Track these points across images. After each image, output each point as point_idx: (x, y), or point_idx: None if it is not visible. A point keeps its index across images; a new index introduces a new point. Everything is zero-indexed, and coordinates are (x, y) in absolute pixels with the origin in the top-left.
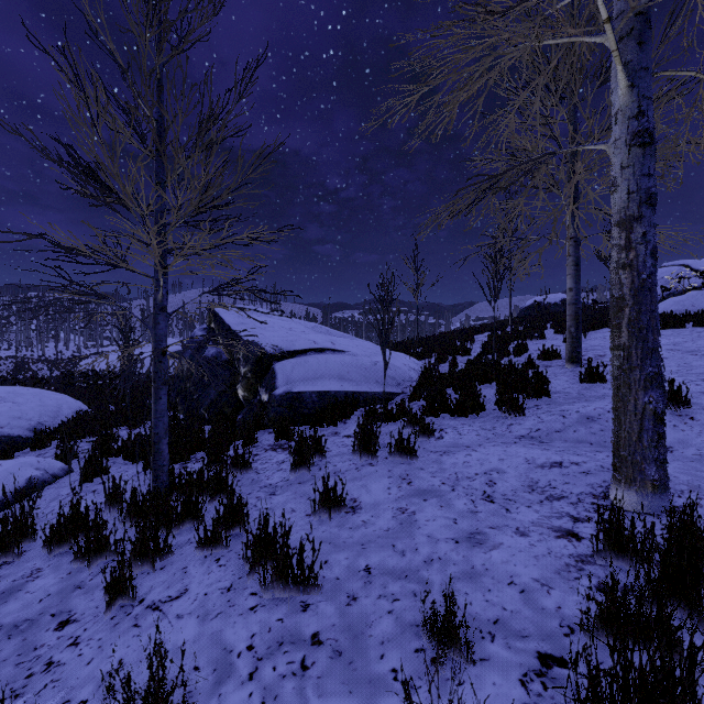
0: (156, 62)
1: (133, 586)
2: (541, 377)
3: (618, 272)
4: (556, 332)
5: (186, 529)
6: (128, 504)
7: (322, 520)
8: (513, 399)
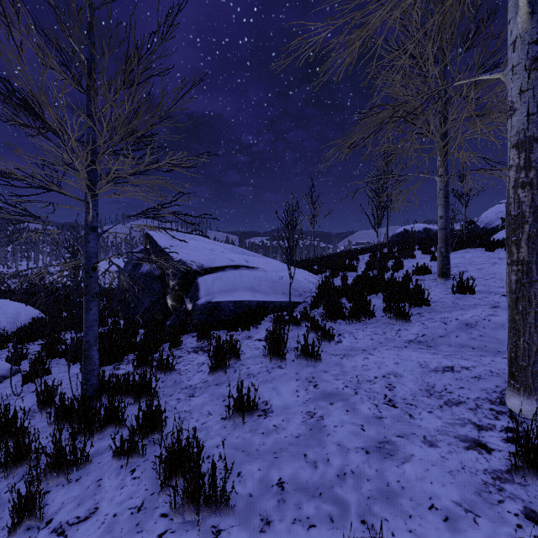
0: (87, 5)
1: (40, 508)
2: (420, 289)
3: (517, 191)
4: (423, 253)
5: (108, 433)
6: (56, 408)
7: (236, 425)
8: (400, 308)
